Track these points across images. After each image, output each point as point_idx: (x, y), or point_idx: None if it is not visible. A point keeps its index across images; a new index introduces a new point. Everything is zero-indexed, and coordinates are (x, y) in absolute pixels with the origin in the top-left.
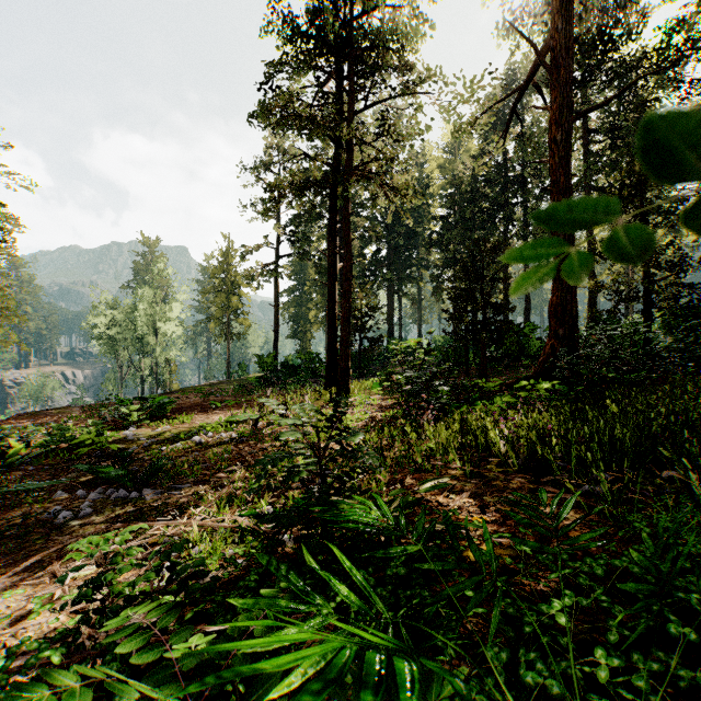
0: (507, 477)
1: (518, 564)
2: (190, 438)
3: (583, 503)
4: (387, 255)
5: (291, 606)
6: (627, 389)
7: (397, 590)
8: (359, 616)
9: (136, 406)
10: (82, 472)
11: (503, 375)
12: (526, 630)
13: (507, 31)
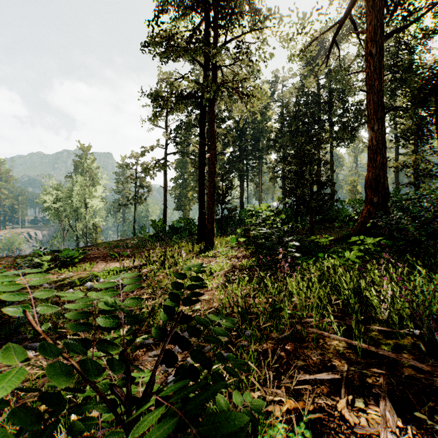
0: (436, 372)
1: None
2: (84, 284)
3: None
4: (239, 155)
5: None
6: None
7: None
8: None
9: (46, 257)
10: None
11: (324, 233)
12: None
13: None
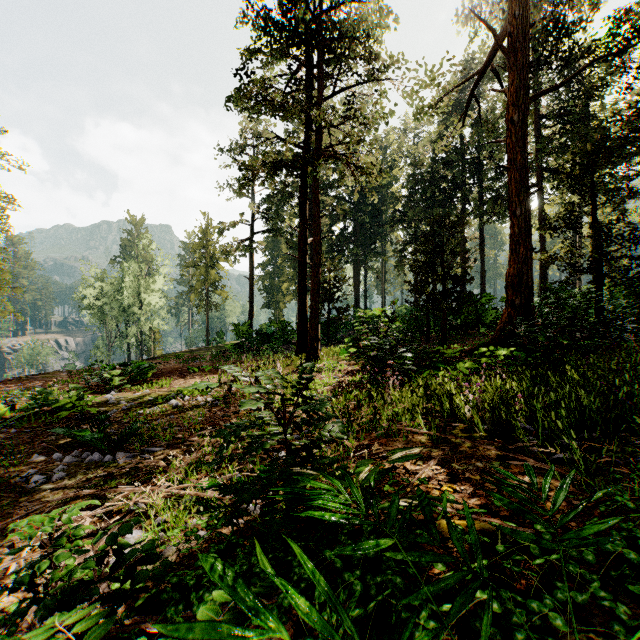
0: (475, 443)
1: (498, 546)
2: (167, 402)
3: (555, 472)
4: (353, 232)
5: (234, 634)
6: (584, 355)
7: (366, 576)
8: (324, 611)
9: (117, 372)
10: (62, 435)
11: (462, 342)
12: (517, 636)
13: (466, 21)
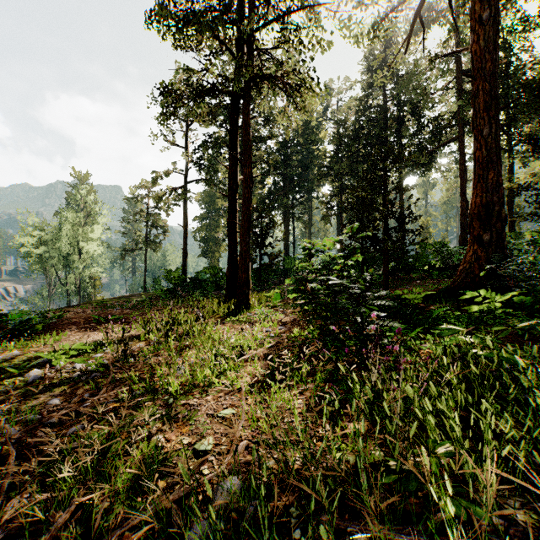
0: None
1: None
2: (27, 372)
3: None
4: (283, 186)
5: None
6: None
7: None
8: None
9: None
10: None
11: (402, 286)
12: None
13: None
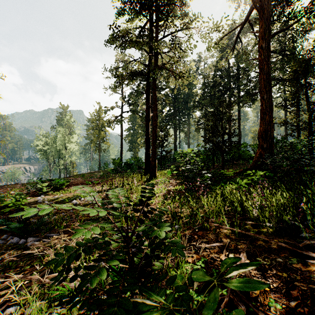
0: (271, 240)
1: None
2: (71, 201)
3: None
4: (173, 112)
5: None
6: (312, 175)
7: None
8: None
9: (45, 184)
10: None
11: (232, 168)
12: None
13: None
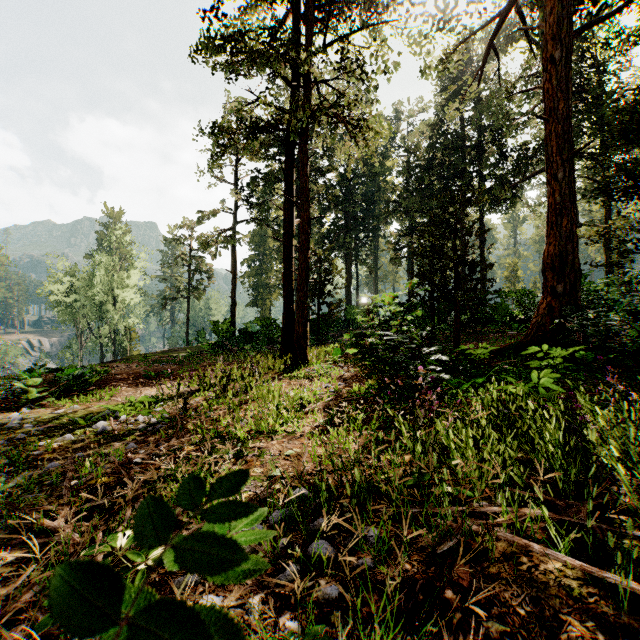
0: None
1: None
2: (93, 424)
3: None
4: (345, 224)
5: None
6: None
7: None
8: None
9: (36, 380)
10: None
11: (476, 340)
12: None
13: None
